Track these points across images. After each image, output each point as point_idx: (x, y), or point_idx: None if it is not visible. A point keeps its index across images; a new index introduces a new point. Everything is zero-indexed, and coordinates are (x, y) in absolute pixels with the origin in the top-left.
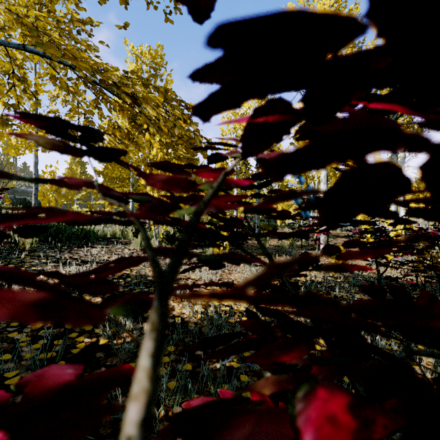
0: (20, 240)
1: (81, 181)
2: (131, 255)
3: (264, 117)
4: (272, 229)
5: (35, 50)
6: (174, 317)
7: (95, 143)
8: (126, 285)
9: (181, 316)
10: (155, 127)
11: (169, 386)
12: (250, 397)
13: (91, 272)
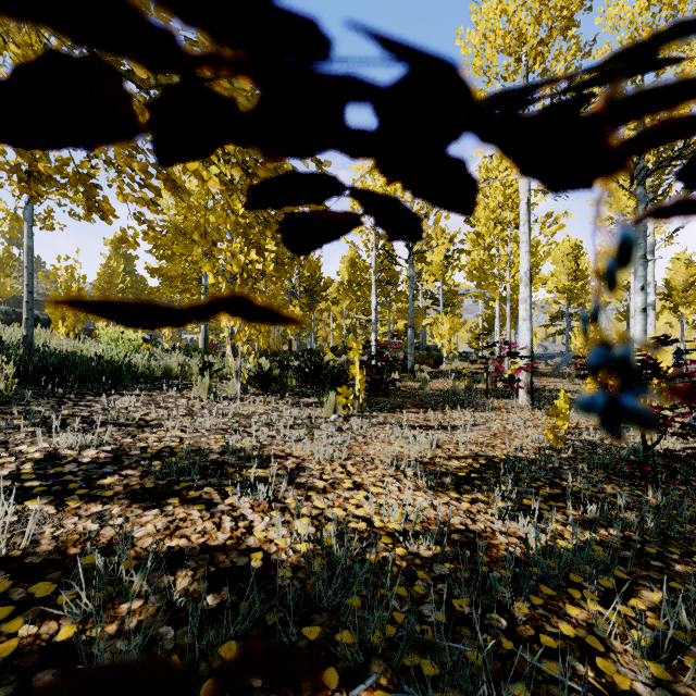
0: None
1: None
2: (190, 409)
3: None
4: (434, 362)
5: None
6: (250, 553)
7: None
8: (164, 473)
9: (264, 549)
10: None
11: None
12: None
13: None
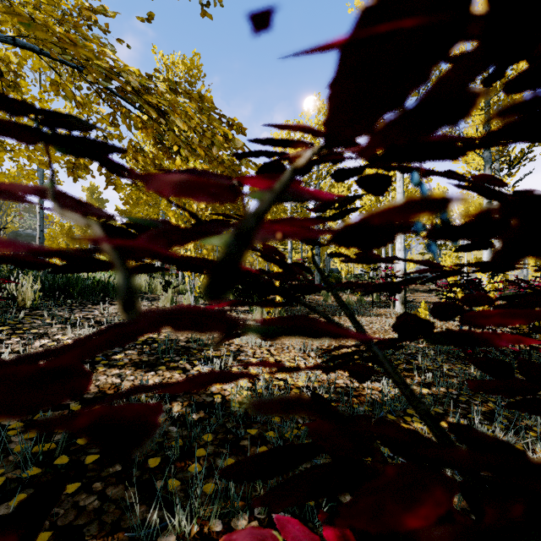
0: (19, 295)
1: (30, 187)
2: None
3: (390, 20)
4: (335, 281)
5: (29, 45)
6: (213, 395)
7: (69, 130)
8: (152, 353)
9: (221, 393)
10: (187, 147)
11: (205, 490)
12: (314, 506)
13: (49, 352)
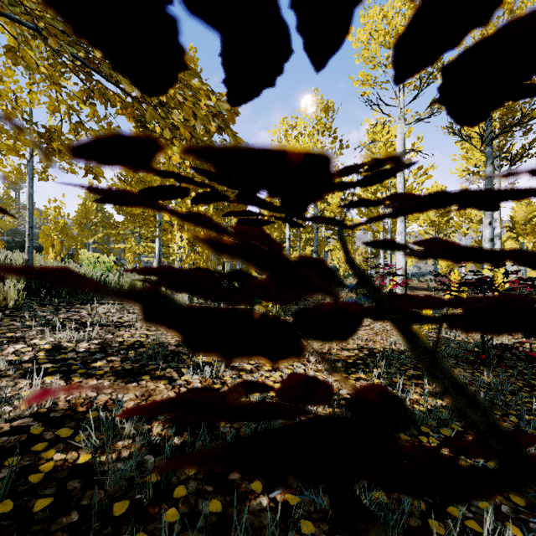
0: (1, 295)
1: None
2: None
3: None
4: None
5: None
6: None
7: None
8: (137, 359)
9: None
10: (167, 124)
11: None
12: None
13: None
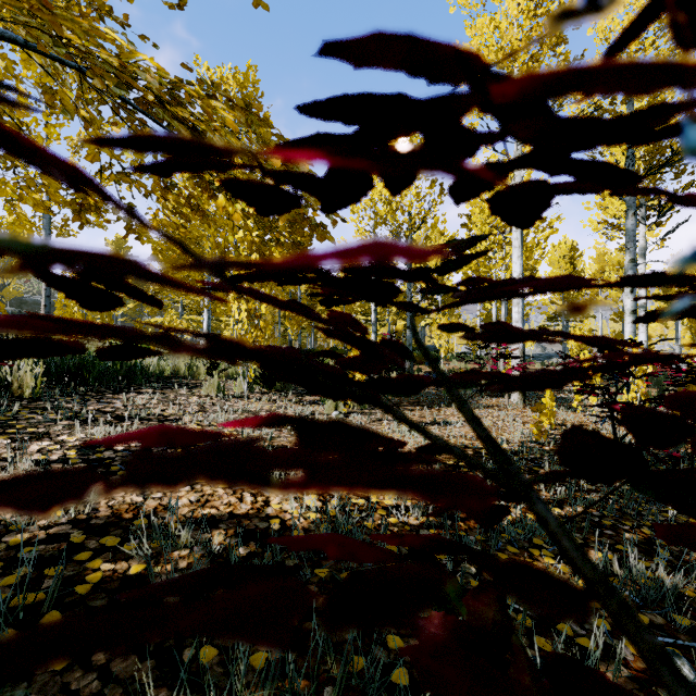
0: (15, 381)
1: None
2: (202, 406)
3: None
4: None
5: (8, 34)
6: (269, 519)
7: None
8: None
9: (280, 517)
10: None
11: (253, 663)
12: (408, 690)
13: None
